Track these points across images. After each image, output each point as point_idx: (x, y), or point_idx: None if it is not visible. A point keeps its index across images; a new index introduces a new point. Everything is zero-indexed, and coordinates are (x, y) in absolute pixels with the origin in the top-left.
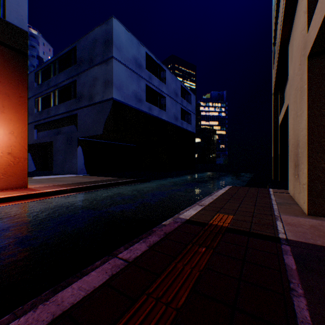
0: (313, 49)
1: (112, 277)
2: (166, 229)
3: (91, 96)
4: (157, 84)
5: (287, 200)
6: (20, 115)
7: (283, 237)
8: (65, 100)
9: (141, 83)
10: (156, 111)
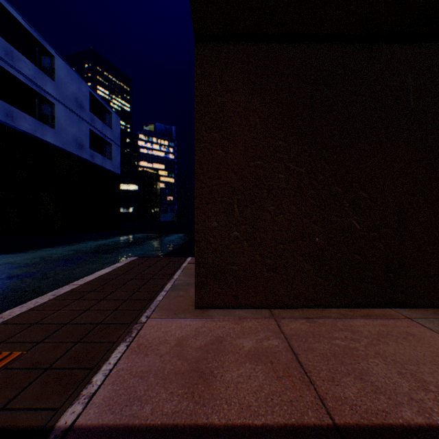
0: (196, 20)
1: None
2: None
3: None
4: (32, 74)
5: (193, 278)
6: None
7: (66, 422)
8: None
9: None
10: (29, 123)
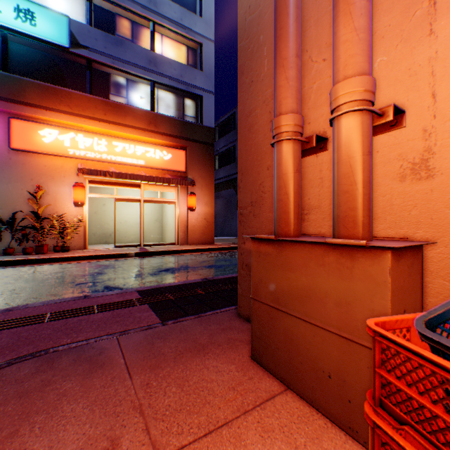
0: None
1: None
2: None
3: None
4: None
5: None
6: (209, 190)
7: None
8: (223, 164)
9: None
10: None
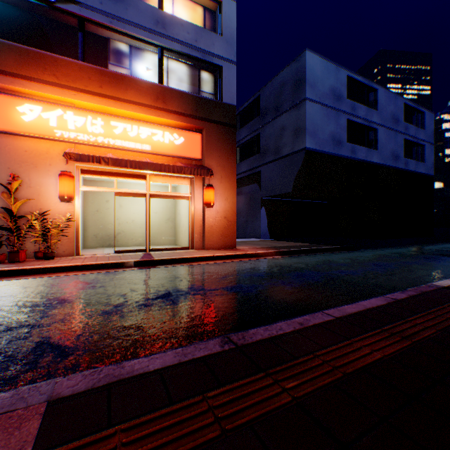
0: None
1: (389, 303)
2: (420, 289)
3: (277, 149)
4: (363, 114)
5: None
6: (231, 182)
7: None
8: (244, 157)
9: (340, 120)
10: (362, 152)
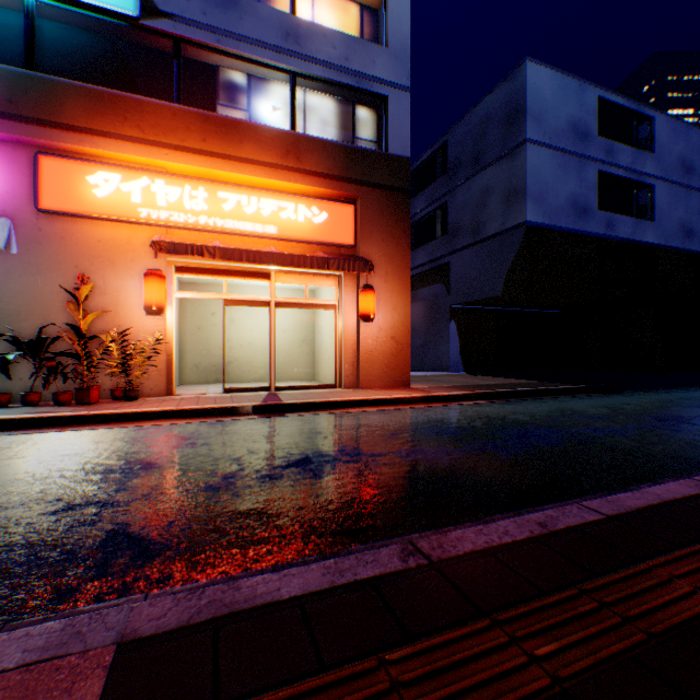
0: None
1: None
2: None
3: (476, 227)
4: (628, 161)
5: None
6: (401, 282)
7: None
8: (421, 242)
9: (585, 172)
10: (625, 227)
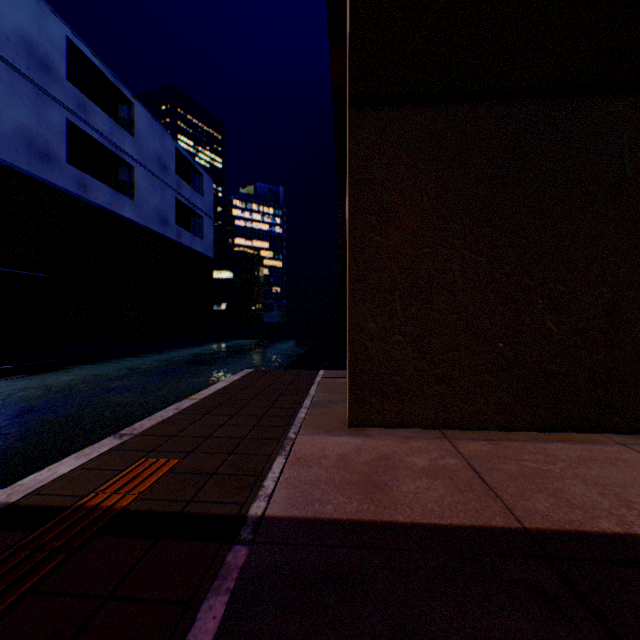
0: (353, 86)
1: None
2: None
3: None
4: (107, 129)
5: (335, 395)
6: None
7: (257, 513)
8: None
9: (51, 112)
10: (104, 194)
